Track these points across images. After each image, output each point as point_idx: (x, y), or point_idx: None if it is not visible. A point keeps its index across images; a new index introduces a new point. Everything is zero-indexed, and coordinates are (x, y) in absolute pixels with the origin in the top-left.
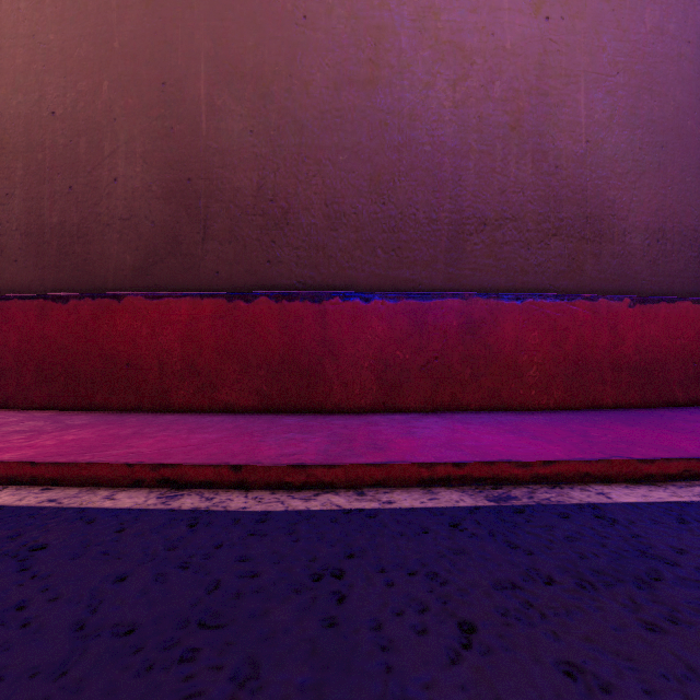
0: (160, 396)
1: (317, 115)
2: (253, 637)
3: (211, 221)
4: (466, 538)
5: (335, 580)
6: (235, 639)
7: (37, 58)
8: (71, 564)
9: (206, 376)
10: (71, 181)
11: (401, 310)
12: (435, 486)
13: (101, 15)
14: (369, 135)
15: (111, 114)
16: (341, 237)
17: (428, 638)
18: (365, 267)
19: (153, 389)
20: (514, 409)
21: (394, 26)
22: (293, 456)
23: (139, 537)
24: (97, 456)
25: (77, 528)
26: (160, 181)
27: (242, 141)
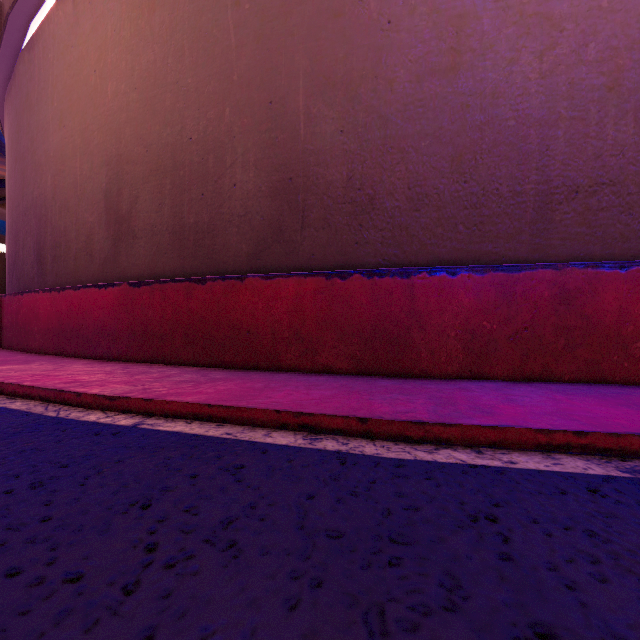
0: (272, 358)
1: (401, 108)
2: (440, 557)
3: (308, 212)
4: (612, 504)
5: (491, 523)
6: (426, 556)
7: (180, 99)
8: (269, 482)
9: (308, 343)
10: (203, 189)
11: (488, 282)
12: (554, 452)
13: (224, 57)
14: (450, 118)
15: (231, 133)
16: (423, 217)
17: (612, 586)
18: (447, 243)
19: (267, 352)
20: (617, 382)
21: (476, 11)
22: (408, 414)
23: (306, 468)
24: (251, 403)
25: (257, 456)
26: (267, 182)
27: (333, 141)
